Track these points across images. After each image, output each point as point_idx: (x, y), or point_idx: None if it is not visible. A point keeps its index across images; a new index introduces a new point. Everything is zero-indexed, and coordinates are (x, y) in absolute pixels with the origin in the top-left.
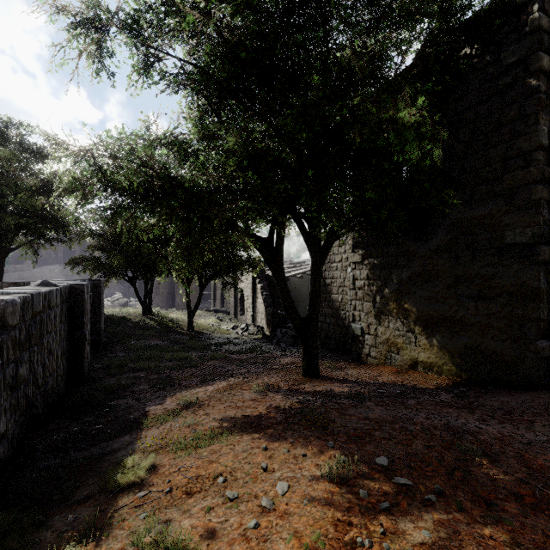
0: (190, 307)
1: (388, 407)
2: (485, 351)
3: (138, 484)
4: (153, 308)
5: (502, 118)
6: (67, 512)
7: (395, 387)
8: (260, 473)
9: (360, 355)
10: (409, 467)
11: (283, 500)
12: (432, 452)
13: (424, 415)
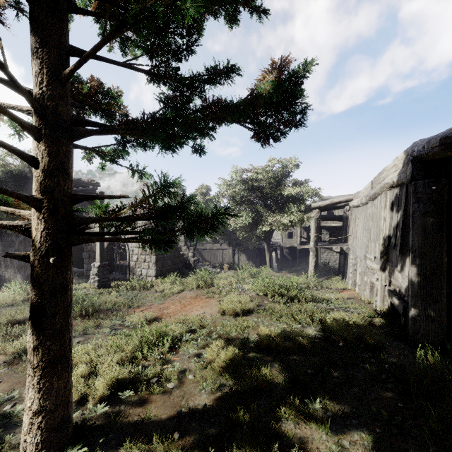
0: None
1: None
2: None
3: None
4: None
5: None
6: None
7: None
8: None
9: None
10: None
11: None
12: None
13: None
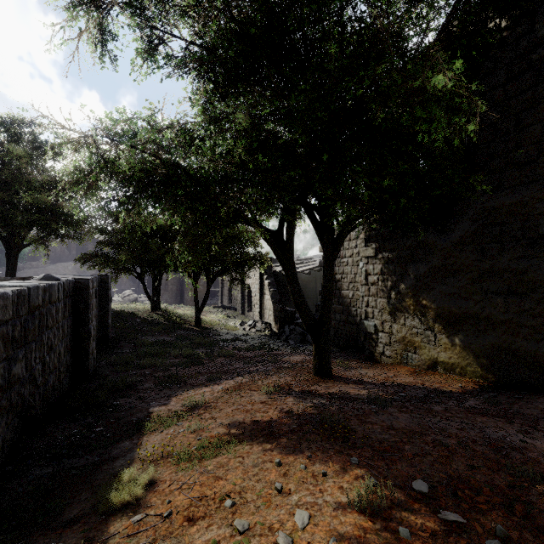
0: (197, 303)
1: (414, 414)
2: (516, 352)
3: (134, 504)
4: (161, 304)
5: (536, 95)
6: (51, 537)
7: (416, 389)
8: (274, 496)
9: (373, 354)
10: (455, 496)
11: (303, 536)
12: (478, 474)
13: (456, 425)
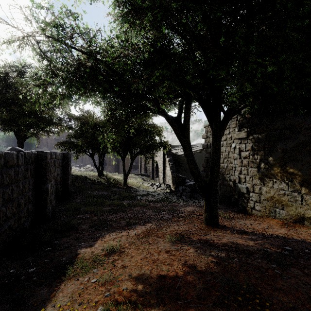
0: (125, 171)
1: None
2: None
3: None
4: (105, 172)
5: None
6: None
7: (296, 243)
8: None
9: (245, 208)
10: None
11: None
12: None
13: None
